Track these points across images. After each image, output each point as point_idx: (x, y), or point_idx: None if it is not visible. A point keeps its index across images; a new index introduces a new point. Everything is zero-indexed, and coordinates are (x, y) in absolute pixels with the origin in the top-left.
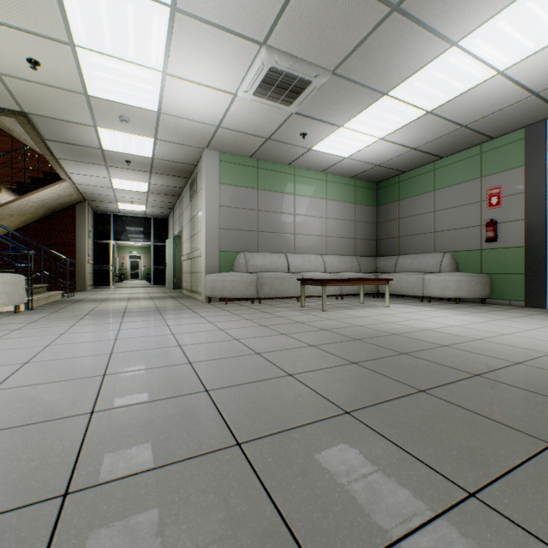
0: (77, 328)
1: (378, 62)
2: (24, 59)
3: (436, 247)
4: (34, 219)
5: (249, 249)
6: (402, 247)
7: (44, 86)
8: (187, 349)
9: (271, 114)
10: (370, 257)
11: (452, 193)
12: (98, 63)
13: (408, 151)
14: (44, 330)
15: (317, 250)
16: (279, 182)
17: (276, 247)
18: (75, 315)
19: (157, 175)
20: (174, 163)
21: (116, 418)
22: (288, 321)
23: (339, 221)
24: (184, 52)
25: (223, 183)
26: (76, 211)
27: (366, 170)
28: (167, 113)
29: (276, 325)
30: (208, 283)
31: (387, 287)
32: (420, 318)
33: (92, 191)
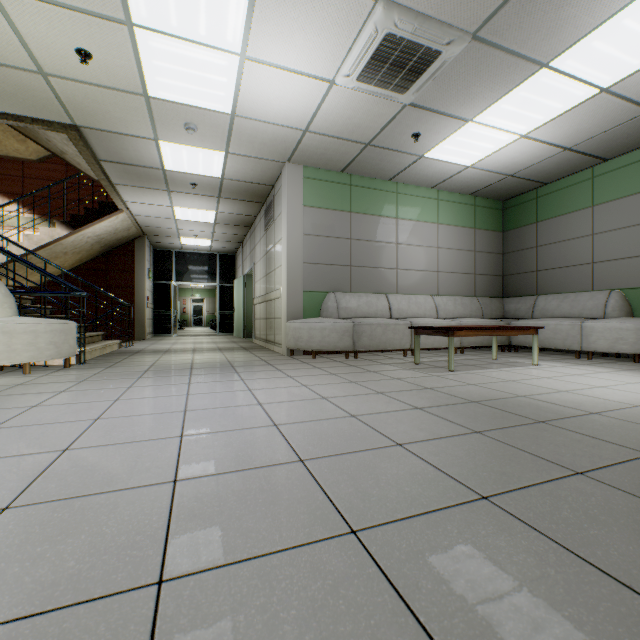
0: (135, 391)
1: (544, 12)
2: (73, 51)
3: (595, 284)
4: (90, 258)
5: (340, 289)
6: (542, 284)
7: (97, 87)
8: (289, 433)
9: (376, 108)
10: (495, 298)
11: (622, 209)
12: (161, 49)
13: (557, 152)
14: (95, 394)
15: (425, 289)
16: (377, 203)
17: (374, 285)
18: (133, 372)
19: (227, 200)
20: (247, 185)
21: (204, 605)
22: (410, 386)
23: (454, 251)
24: (270, 22)
25: (307, 206)
26: (135, 248)
27: (491, 184)
28: (242, 115)
29: (397, 393)
30: (290, 332)
31: (535, 338)
32: (605, 384)
33: (151, 223)
